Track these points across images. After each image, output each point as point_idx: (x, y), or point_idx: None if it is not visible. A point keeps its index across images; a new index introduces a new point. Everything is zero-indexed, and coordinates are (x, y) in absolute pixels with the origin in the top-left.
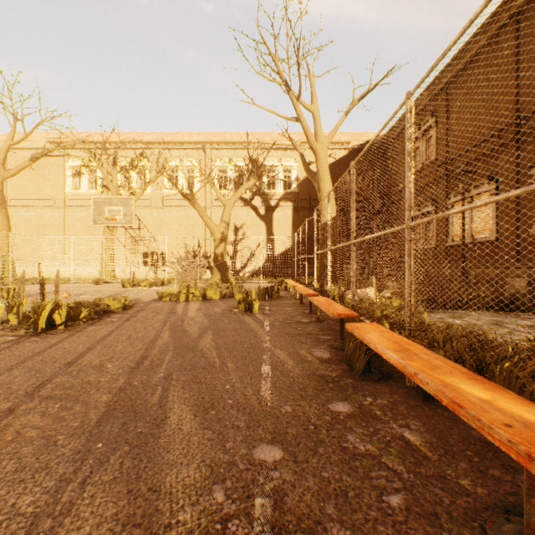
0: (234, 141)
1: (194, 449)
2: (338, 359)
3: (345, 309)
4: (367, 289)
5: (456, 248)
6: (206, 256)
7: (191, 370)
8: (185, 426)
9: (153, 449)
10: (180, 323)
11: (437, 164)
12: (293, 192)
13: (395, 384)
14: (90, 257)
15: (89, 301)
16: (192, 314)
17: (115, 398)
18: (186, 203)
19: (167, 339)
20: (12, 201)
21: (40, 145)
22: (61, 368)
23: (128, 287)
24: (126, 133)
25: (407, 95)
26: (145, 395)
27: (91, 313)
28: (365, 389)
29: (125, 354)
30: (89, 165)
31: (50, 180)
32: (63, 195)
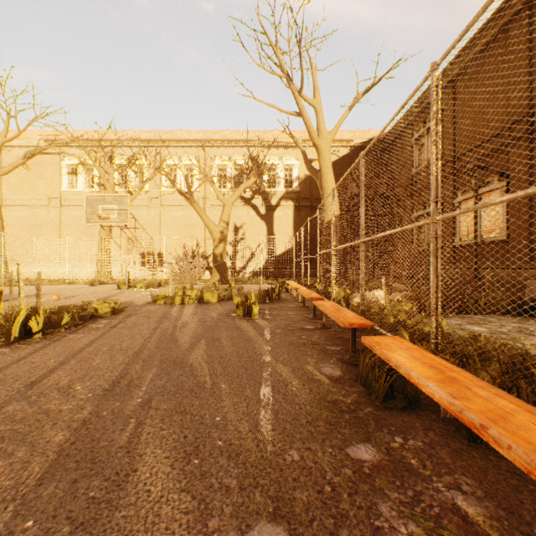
0: (234, 139)
1: (162, 531)
2: (351, 377)
3: (357, 317)
4: (379, 293)
5: (463, 248)
6: (204, 256)
7: (175, 394)
8: (156, 487)
9: (103, 531)
10: (171, 330)
11: (443, 161)
12: (295, 191)
13: (427, 415)
14: (87, 258)
15: (75, 305)
16: (186, 319)
17: (73, 437)
18: (185, 202)
19: (154, 351)
20: (7, 200)
21: (35, 142)
22: (20, 390)
23: (123, 289)
24: (124, 131)
25: (432, 66)
26: (111, 433)
27: (76, 319)
28: (390, 422)
29: (102, 370)
30: (85, 162)
31: (46, 178)
32: (59, 194)
